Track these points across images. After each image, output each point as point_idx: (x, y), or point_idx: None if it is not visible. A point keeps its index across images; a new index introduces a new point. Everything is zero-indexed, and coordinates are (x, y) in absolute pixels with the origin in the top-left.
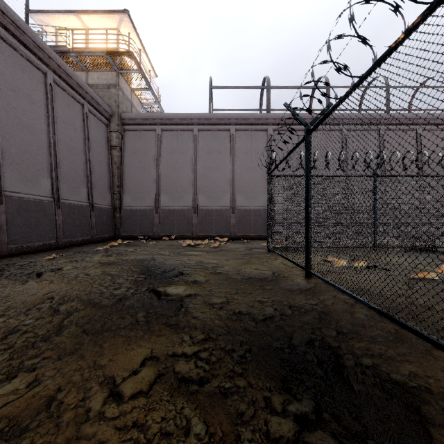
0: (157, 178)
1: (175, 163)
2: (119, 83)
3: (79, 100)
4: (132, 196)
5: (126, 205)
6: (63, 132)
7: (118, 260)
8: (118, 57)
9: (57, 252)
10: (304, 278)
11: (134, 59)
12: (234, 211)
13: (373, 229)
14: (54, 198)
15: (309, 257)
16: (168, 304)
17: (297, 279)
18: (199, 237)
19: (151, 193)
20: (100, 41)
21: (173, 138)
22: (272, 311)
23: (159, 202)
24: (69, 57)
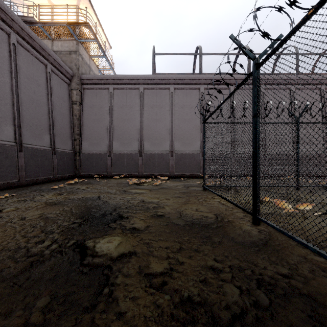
0: (110, 128)
1: (125, 115)
2: (79, 50)
3: (42, 60)
4: (90, 142)
5: (85, 149)
6: (26, 86)
7: (65, 199)
8: (77, 28)
9: (15, 191)
10: (252, 225)
11: (90, 29)
12: (173, 154)
13: (296, 170)
14: (16, 142)
15: (257, 202)
16: (89, 277)
17: (245, 226)
18: (144, 176)
19: (105, 140)
20: (64, 16)
21: (123, 95)
22: (238, 298)
23: (111, 147)
24: (36, 27)
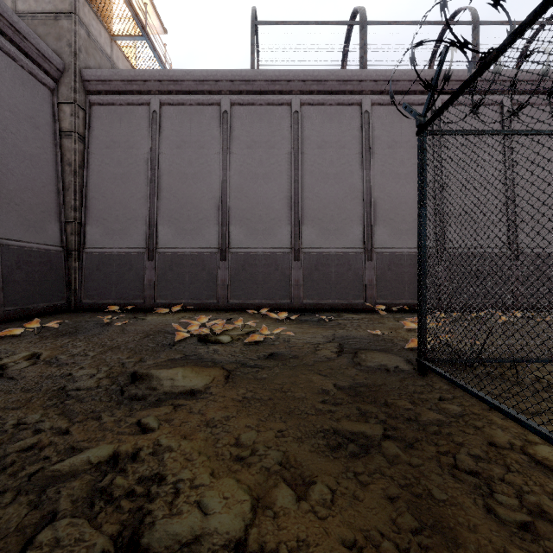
0: (152, 194)
1: (187, 165)
2: (78, 11)
3: None
4: (105, 228)
5: (92, 244)
6: None
7: None
8: None
9: None
10: None
11: None
12: (299, 256)
13: None
14: None
15: None
16: None
17: None
18: (231, 307)
19: (140, 223)
20: None
21: (183, 119)
22: None
23: (154, 239)
24: None
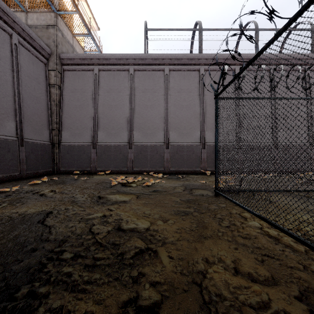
0: (95, 115)
1: (112, 101)
2: (58, 24)
3: (5, 28)
4: (71, 133)
5: (65, 140)
6: None
7: None
8: None
9: None
10: None
11: None
12: (168, 146)
13: None
14: None
15: None
16: None
17: None
18: (134, 172)
19: (89, 130)
20: None
21: (110, 77)
22: None
23: (96, 138)
24: None
